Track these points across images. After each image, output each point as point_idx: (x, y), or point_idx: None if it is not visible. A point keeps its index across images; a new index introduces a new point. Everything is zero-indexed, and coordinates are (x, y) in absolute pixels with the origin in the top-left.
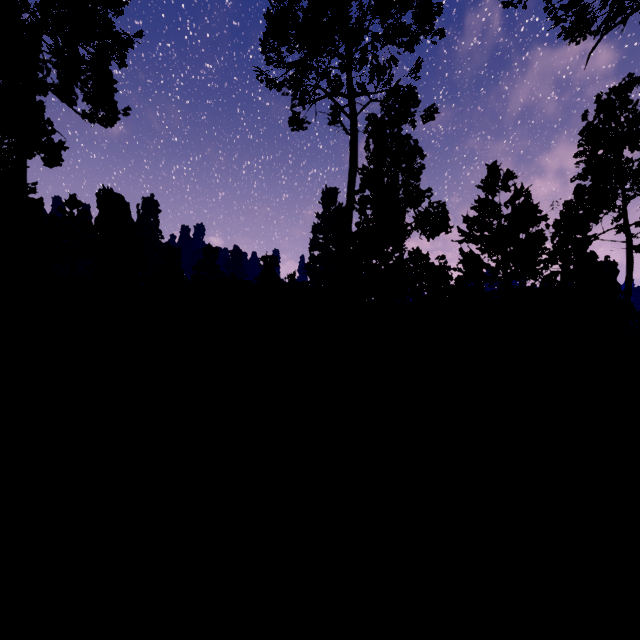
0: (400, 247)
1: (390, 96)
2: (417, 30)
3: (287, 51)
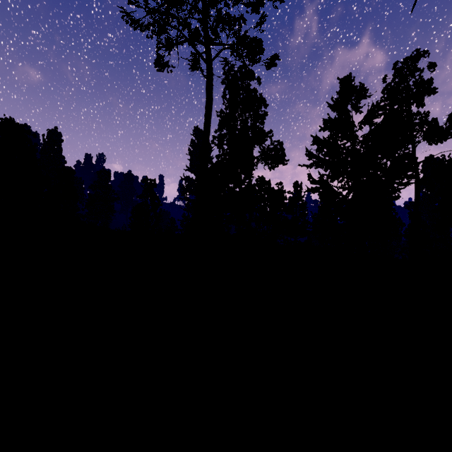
0: (249, 175)
1: (239, 40)
2: None
3: None
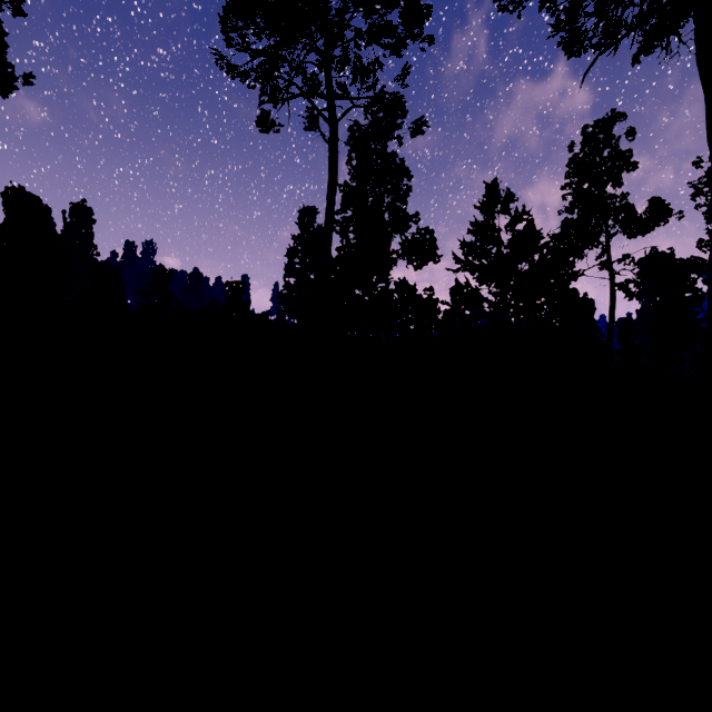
0: (386, 276)
1: (375, 101)
2: (404, 32)
3: (253, 35)
